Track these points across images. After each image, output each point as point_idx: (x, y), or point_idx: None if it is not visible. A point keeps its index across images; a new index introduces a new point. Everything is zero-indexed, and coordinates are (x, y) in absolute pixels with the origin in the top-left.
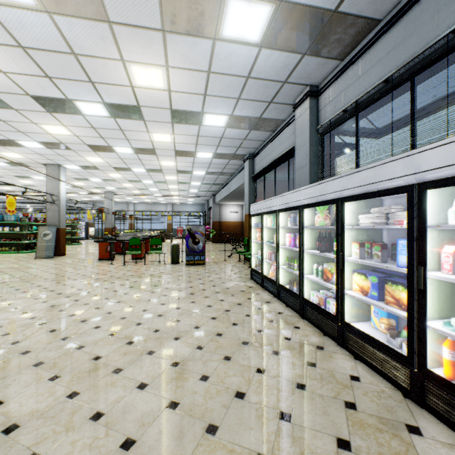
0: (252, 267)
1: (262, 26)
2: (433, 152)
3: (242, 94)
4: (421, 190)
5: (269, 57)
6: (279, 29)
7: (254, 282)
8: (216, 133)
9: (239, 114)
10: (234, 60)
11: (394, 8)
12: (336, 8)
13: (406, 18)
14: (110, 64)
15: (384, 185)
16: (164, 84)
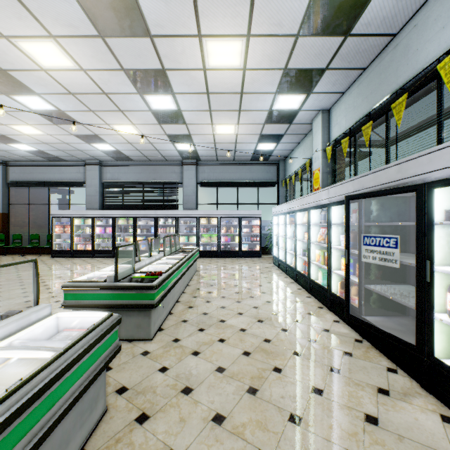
0: (54, 250)
1: (107, 149)
2: (159, 212)
3: (67, 150)
4: (157, 218)
5: (98, 152)
6: (111, 151)
7: (60, 257)
8: (6, 148)
9: (48, 152)
10: (84, 147)
11: (139, 161)
12: (129, 156)
13: (143, 167)
14: (17, 120)
15: (150, 216)
16: (31, 133)
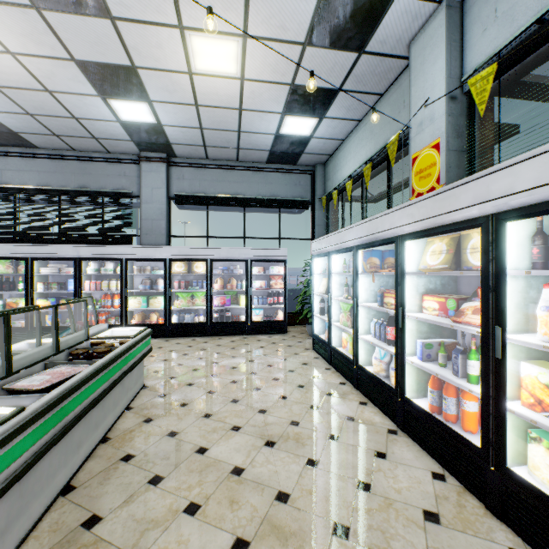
0: None
1: None
2: (85, 248)
3: None
4: (81, 260)
5: None
6: None
7: None
8: None
9: None
10: None
11: (50, 150)
12: (18, 132)
13: (58, 162)
14: None
15: (63, 256)
16: None
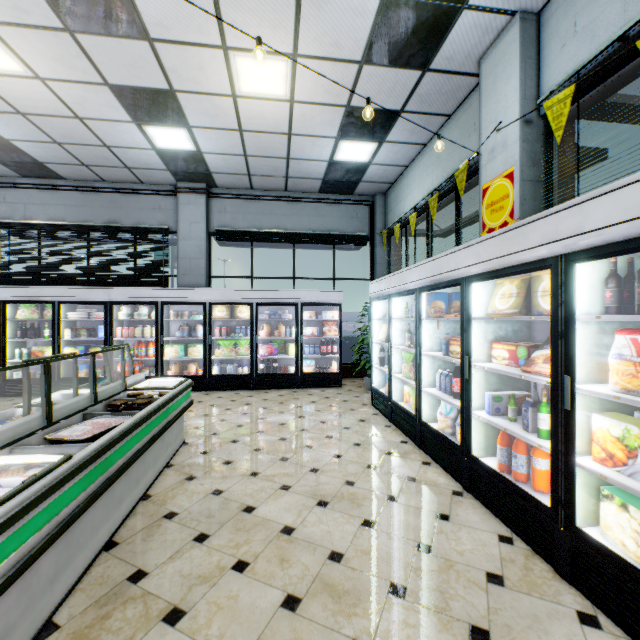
0: None
1: None
2: (117, 290)
3: None
4: (112, 304)
5: None
6: None
7: None
8: None
9: None
10: None
11: (78, 181)
12: (44, 163)
13: (86, 194)
14: None
15: (93, 299)
16: None
